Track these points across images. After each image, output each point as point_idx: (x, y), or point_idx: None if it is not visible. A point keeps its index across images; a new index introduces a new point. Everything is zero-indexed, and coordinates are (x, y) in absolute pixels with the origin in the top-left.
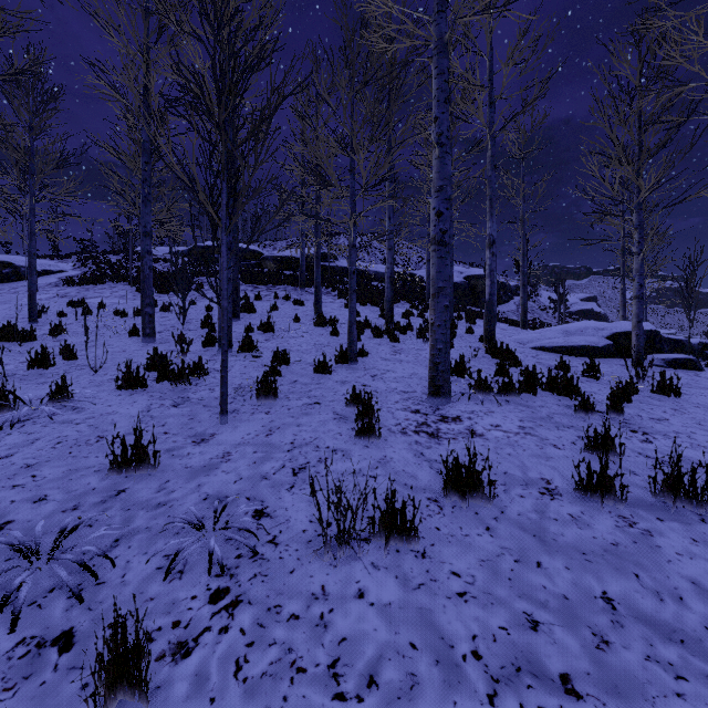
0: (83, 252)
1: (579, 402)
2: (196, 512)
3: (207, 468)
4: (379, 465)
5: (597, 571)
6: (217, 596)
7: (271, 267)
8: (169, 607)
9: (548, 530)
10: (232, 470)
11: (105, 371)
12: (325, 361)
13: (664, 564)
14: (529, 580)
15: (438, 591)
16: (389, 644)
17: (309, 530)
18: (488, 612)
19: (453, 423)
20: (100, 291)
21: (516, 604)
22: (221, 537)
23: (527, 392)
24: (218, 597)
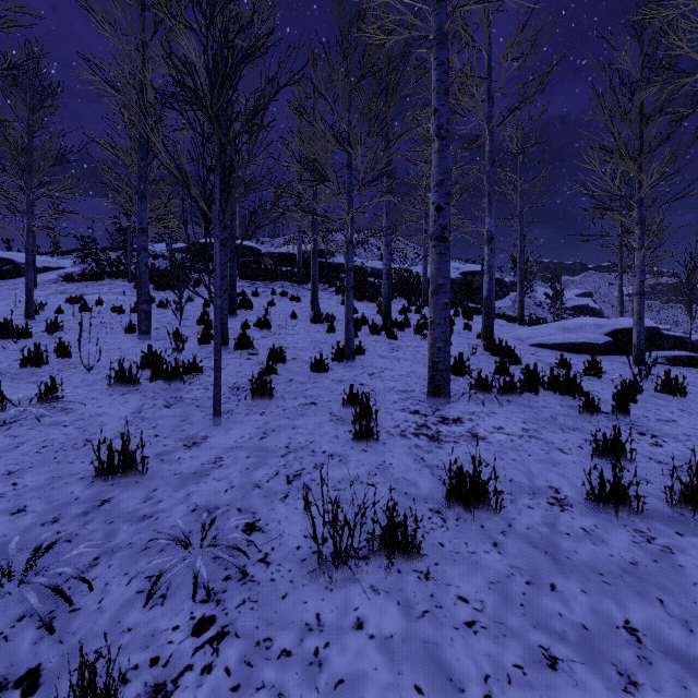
0: (83, 249)
1: (583, 402)
2: (182, 527)
3: (197, 475)
4: (378, 471)
5: (617, 595)
6: (201, 627)
7: (269, 263)
8: (148, 640)
9: (560, 546)
10: (224, 477)
11: (99, 369)
12: (322, 359)
13: (689, 587)
14: (543, 606)
15: (444, 620)
16: (392, 687)
17: (303, 547)
18: (500, 646)
19: (453, 424)
20: (98, 287)
21: (530, 636)
22: (209, 554)
23: (528, 391)
24: (202, 628)
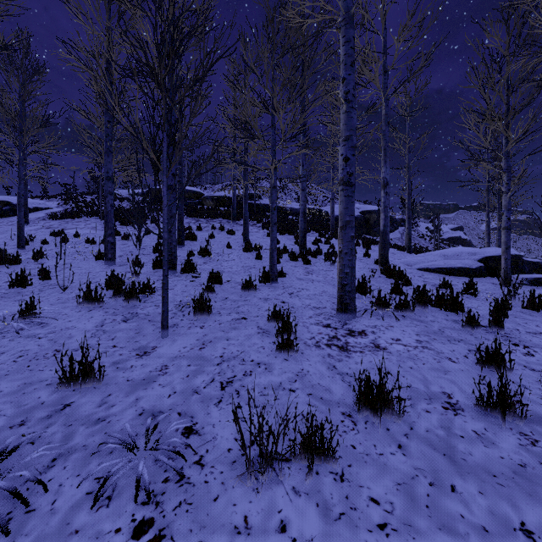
0: (66, 194)
1: (465, 318)
2: (130, 430)
3: (146, 381)
4: (298, 378)
5: (511, 497)
6: (140, 530)
7: (210, 204)
8: None
9: (456, 448)
10: (168, 384)
11: (72, 289)
12: (251, 281)
13: None
14: (446, 507)
15: (359, 522)
16: None
17: (233, 449)
18: None
19: (359, 336)
20: (76, 223)
21: (437, 539)
22: (151, 457)
23: (419, 308)
24: (141, 531)
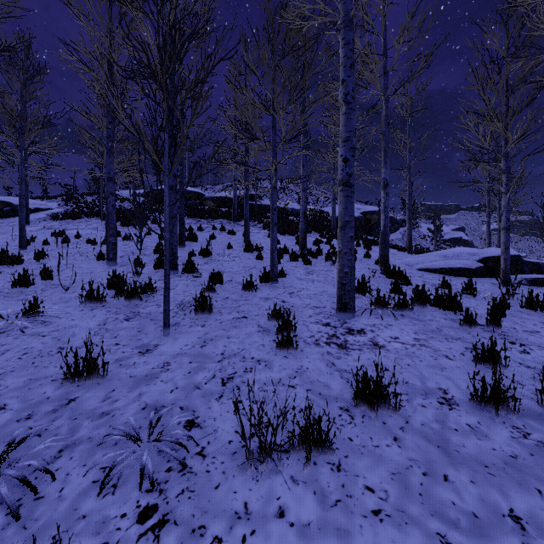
0: (66, 194)
1: (463, 317)
2: (133, 423)
3: (148, 377)
4: (297, 374)
5: (501, 486)
6: (145, 515)
7: (211, 205)
8: (99, 527)
9: (450, 441)
10: (170, 380)
11: (74, 289)
12: (252, 281)
13: None
14: (438, 495)
15: (354, 508)
16: None
17: (234, 441)
18: (403, 533)
19: (358, 335)
20: (77, 224)
21: (429, 524)
22: (155, 448)
23: (418, 307)
24: (146, 516)
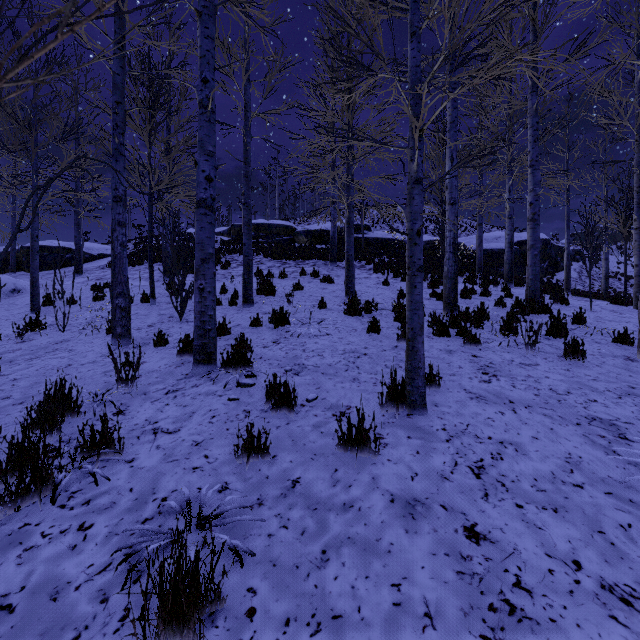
0: (140, 237)
1: None
2: None
3: None
4: None
5: None
6: None
7: (303, 241)
8: None
9: None
10: None
11: None
12: (363, 427)
13: None
14: None
15: None
16: None
17: None
18: None
19: None
20: (133, 272)
21: None
22: None
23: None
24: None
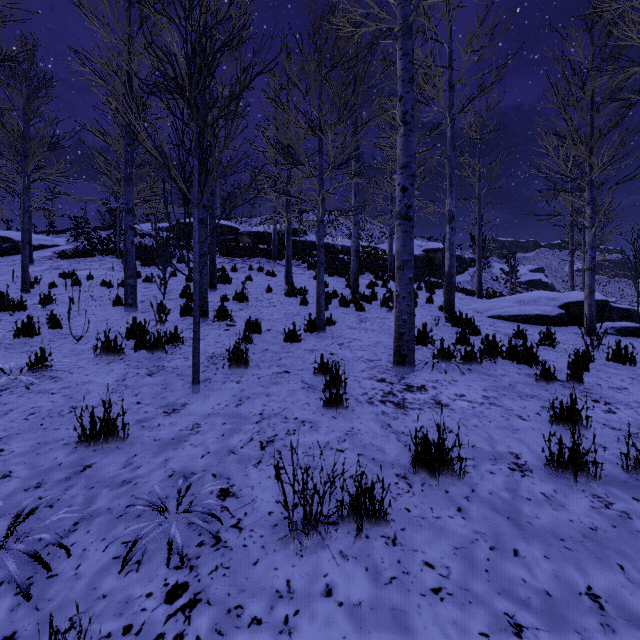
0: (76, 228)
1: (540, 371)
2: (159, 492)
3: (175, 441)
4: (347, 437)
5: (579, 561)
6: (174, 594)
7: (247, 241)
8: (122, 607)
9: (521, 511)
10: (200, 443)
11: (87, 339)
12: (295, 330)
13: None
14: (507, 572)
15: (411, 586)
16: None
17: (275, 512)
18: (466, 613)
19: (418, 392)
20: (89, 264)
21: (495, 603)
22: (184, 520)
23: (487, 360)
24: (175, 595)
